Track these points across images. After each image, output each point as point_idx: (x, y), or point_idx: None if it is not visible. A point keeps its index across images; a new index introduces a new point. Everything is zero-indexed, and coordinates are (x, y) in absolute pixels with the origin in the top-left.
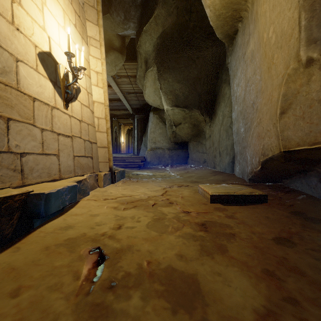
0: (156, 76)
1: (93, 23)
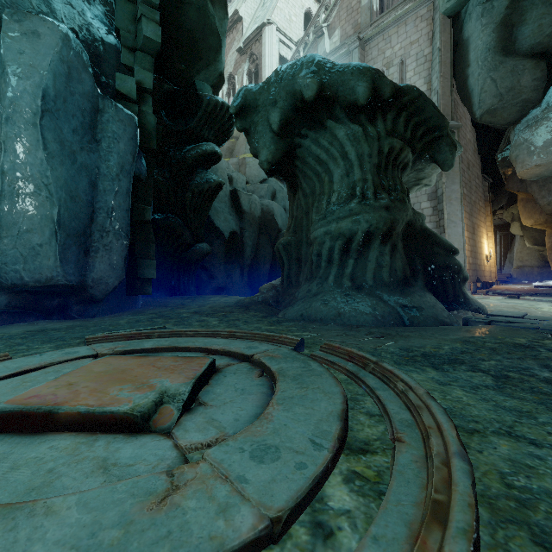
0: (520, 228)
1: (489, 232)
